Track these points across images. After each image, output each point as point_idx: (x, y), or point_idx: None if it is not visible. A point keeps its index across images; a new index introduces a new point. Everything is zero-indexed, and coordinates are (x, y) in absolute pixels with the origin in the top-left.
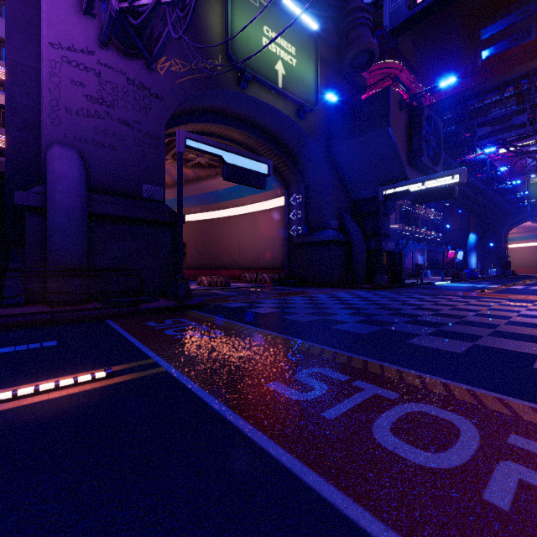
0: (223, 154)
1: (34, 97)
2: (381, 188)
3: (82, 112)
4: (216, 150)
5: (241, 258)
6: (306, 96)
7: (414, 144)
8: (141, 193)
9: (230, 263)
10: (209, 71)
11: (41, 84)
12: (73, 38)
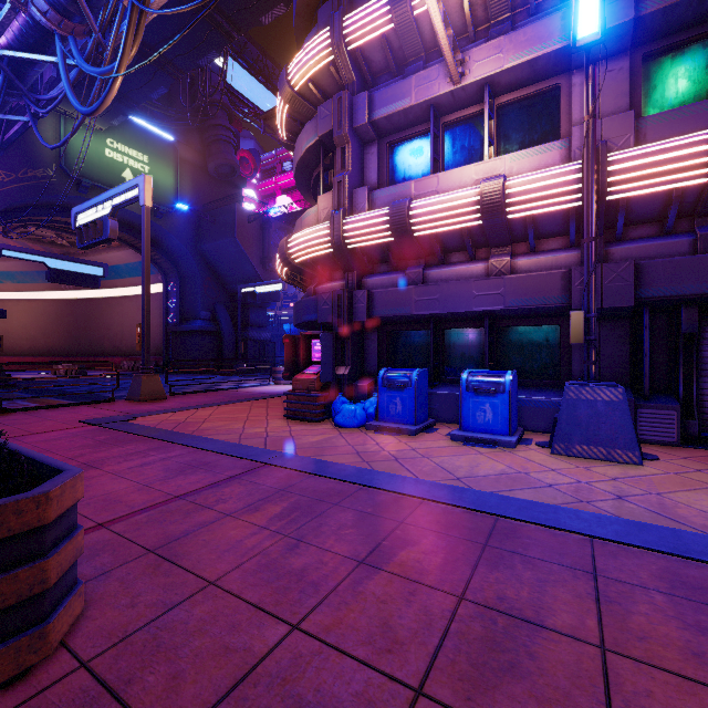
0: (47, 261)
1: None
2: (239, 286)
3: None
4: (39, 258)
5: (123, 345)
6: (163, 199)
7: (265, 252)
8: None
9: (111, 350)
10: (40, 179)
11: None
12: None
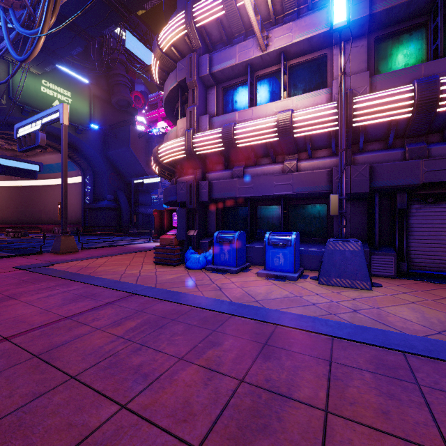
0: None
1: None
2: (133, 179)
3: None
4: None
5: (55, 217)
6: (81, 121)
7: (150, 157)
8: None
9: (47, 220)
10: None
11: None
12: None
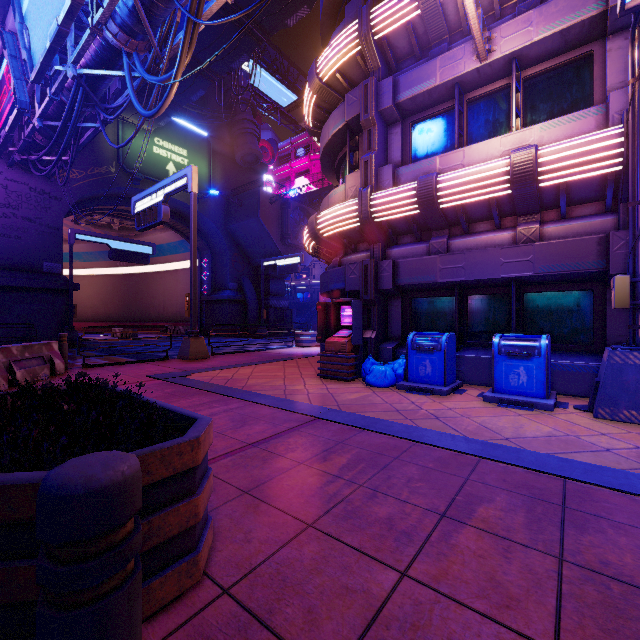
0: (109, 242)
1: None
2: (262, 260)
3: None
4: (103, 240)
5: (165, 312)
6: (199, 186)
7: (284, 229)
8: (42, 269)
9: (156, 317)
10: (104, 175)
11: None
12: None
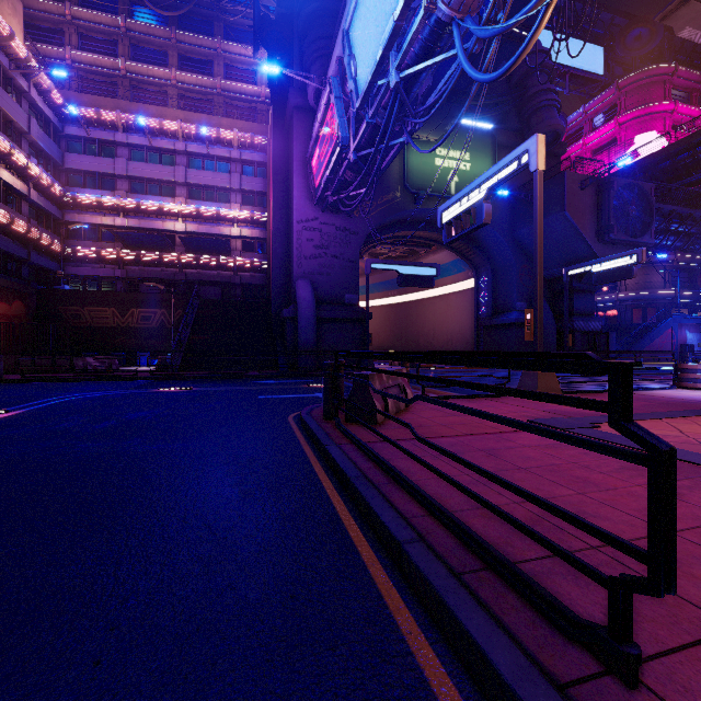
0: (398, 268)
1: (286, 247)
2: (565, 268)
3: (312, 257)
4: (393, 266)
5: (435, 341)
6: None
7: (602, 221)
8: (344, 300)
9: (425, 346)
10: (391, 202)
11: (293, 246)
12: (308, 214)
